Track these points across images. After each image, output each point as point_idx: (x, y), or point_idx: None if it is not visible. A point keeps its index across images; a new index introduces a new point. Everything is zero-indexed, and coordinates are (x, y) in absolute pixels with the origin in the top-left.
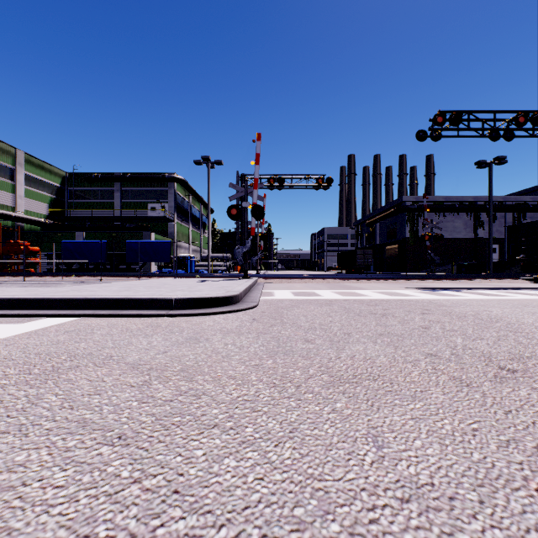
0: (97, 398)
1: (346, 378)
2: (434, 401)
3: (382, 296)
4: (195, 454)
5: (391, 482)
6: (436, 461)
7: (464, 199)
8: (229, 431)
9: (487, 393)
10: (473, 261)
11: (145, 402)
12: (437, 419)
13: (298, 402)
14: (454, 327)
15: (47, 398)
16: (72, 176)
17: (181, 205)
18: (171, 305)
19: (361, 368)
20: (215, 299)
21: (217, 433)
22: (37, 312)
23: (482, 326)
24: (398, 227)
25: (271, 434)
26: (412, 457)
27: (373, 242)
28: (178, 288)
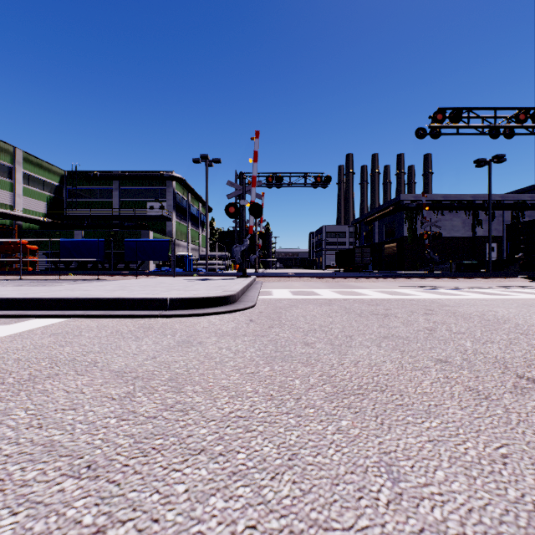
0: (72, 413)
1: (351, 389)
2: (451, 418)
3: (382, 295)
4: (175, 490)
5: (413, 532)
6: (465, 501)
7: (462, 198)
8: (218, 458)
9: (510, 408)
10: (472, 260)
11: (124, 419)
12: (458, 442)
13: (297, 419)
14: (461, 329)
15: (15, 414)
16: (71, 175)
17: (180, 204)
18: (165, 305)
19: (367, 377)
20: (211, 299)
21: (203, 460)
22: (26, 312)
23: (491, 328)
24: (397, 225)
25: (267, 462)
26: (435, 495)
27: (371, 241)
28: (174, 287)
